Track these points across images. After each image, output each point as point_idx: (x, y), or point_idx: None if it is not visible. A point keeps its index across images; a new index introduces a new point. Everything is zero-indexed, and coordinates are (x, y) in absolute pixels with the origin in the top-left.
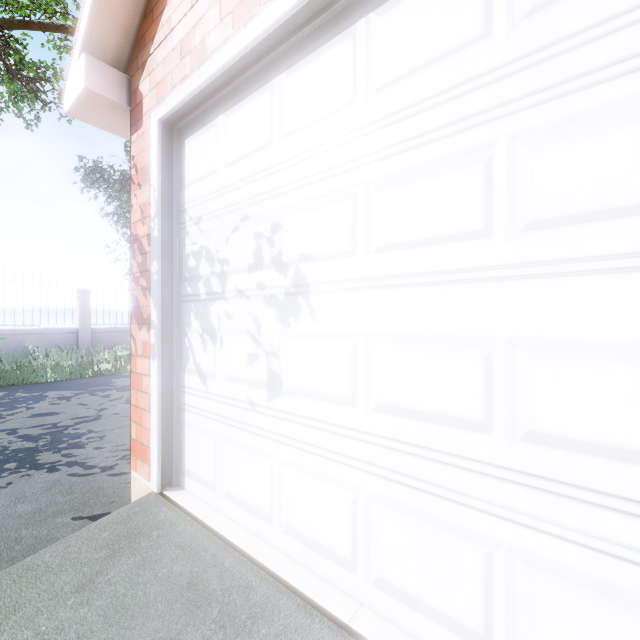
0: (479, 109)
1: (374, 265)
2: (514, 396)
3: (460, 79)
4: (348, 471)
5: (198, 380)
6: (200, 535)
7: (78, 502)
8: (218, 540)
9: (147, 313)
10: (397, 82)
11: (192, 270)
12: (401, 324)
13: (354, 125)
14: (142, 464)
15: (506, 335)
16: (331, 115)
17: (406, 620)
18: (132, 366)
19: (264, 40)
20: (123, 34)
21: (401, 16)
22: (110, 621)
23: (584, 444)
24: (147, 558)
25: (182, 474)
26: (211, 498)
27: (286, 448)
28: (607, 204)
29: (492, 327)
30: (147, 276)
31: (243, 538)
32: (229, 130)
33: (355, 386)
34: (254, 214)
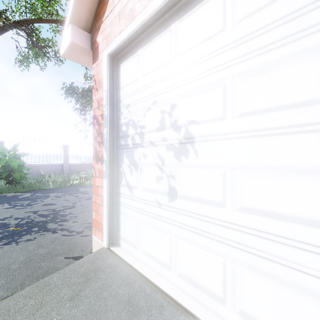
0: (318, 21)
1: (238, 124)
2: None
3: (303, 4)
4: (220, 245)
5: (127, 190)
6: (131, 273)
7: (67, 249)
8: (141, 277)
9: (101, 155)
10: (254, 13)
11: (124, 132)
12: (257, 159)
13: (224, 43)
14: (98, 232)
15: None
16: (208, 39)
17: None
18: (93, 182)
19: (167, 2)
20: (89, 13)
21: None
22: (88, 319)
23: None
24: (104, 284)
25: (119, 238)
26: (135, 253)
27: (179, 229)
28: None
29: None
30: (101, 136)
31: (154, 276)
32: (145, 56)
33: (225, 196)
34: (160, 100)
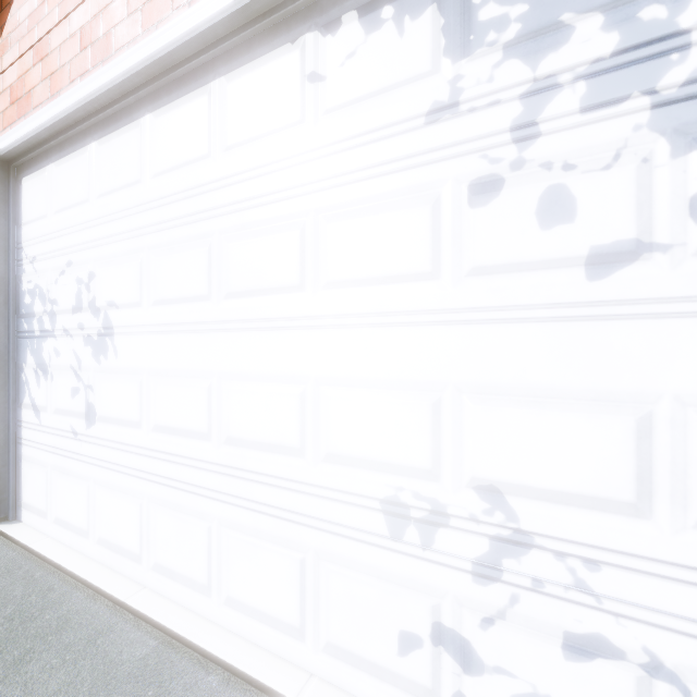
0: (205, 208)
1: (152, 315)
2: (221, 413)
3: (197, 183)
4: (138, 482)
5: (33, 414)
6: (20, 557)
7: None
8: (37, 559)
9: None
10: (165, 174)
11: (28, 307)
12: (167, 362)
13: (141, 200)
14: None
15: (218, 370)
16: (127, 187)
17: (170, 590)
18: None
19: (76, 111)
20: None
21: (167, 123)
22: None
23: (249, 442)
24: None
25: (20, 508)
26: (44, 526)
27: (99, 469)
28: (258, 286)
29: (211, 365)
30: None
31: (63, 555)
32: (58, 179)
33: (142, 412)
34: (76, 261)
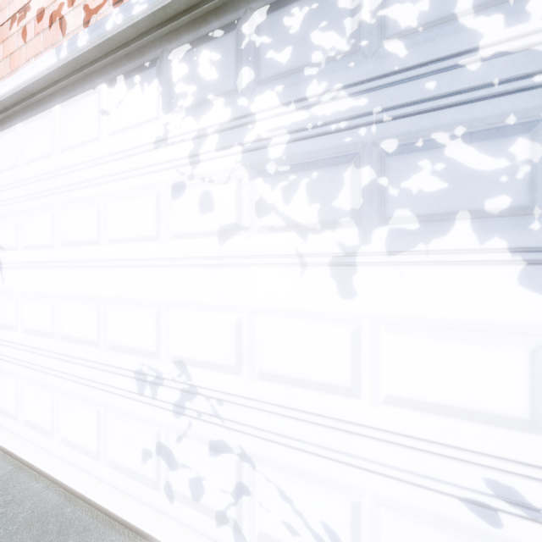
0: (51, 188)
1: (23, 256)
2: (59, 320)
3: (46, 171)
4: (15, 366)
5: None
6: None
7: None
8: None
9: None
10: (30, 163)
11: None
12: (31, 287)
13: (17, 179)
14: None
15: (57, 293)
16: (10, 170)
17: (32, 437)
18: None
19: None
20: None
21: (31, 130)
22: None
23: (73, 338)
24: None
25: None
26: None
27: None
28: (77, 240)
29: (54, 289)
30: None
31: None
32: None
33: (17, 320)
34: None
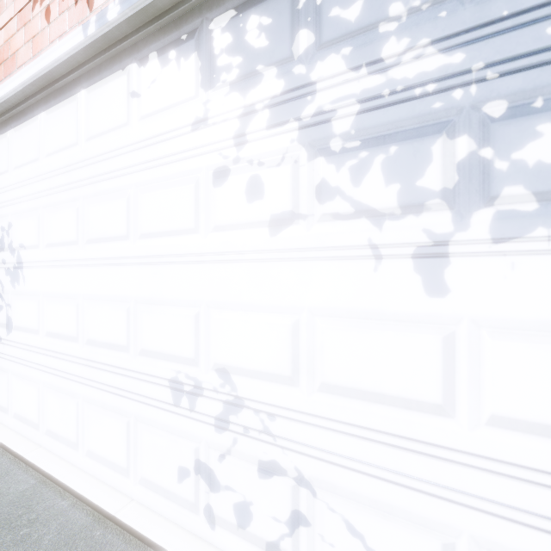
0: (75, 180)
1: (45, 254)
2: (84, 323)
3: (71, 162)
4: (37, 372)
5: None
6: None
7: None
8: None
9: None
10: (53, 155)
11: None
12: (54, 287)
13: (39, 172)
14: None
15: (82, 293)
16: (31, 163)
17: (55, 448)
18: None
19: None
20: None
21: (54, 119)
22: None
23: (100, 343)
24: None
25: None
26: None
27: (14, 364)
28: (104, 235)
29: (79, 289)
30: None
31: None
32: None
33: (39, 323)
34: (1, 214)
